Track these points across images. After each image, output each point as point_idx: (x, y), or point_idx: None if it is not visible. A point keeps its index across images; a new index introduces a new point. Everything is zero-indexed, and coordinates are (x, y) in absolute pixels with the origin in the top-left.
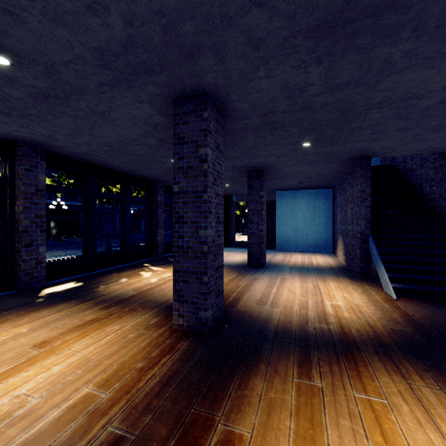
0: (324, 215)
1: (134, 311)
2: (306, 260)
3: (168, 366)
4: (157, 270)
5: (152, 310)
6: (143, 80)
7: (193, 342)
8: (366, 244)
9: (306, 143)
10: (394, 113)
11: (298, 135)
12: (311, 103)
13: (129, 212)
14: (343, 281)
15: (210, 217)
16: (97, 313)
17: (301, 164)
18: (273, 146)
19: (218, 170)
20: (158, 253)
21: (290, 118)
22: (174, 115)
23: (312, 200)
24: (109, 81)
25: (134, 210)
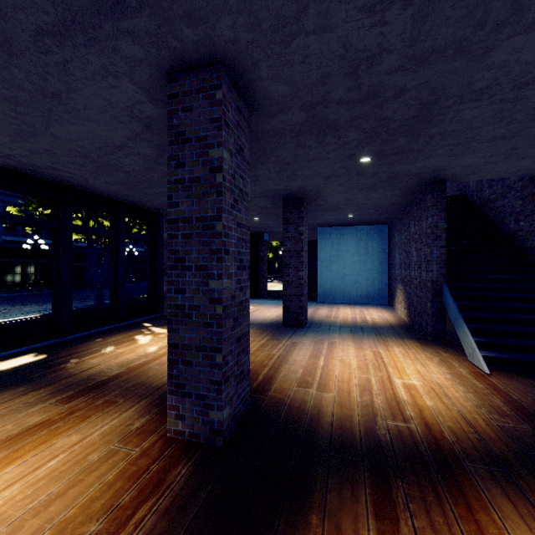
0: (378, 258)
1: (111, 404)
2: (357, 316)
3: (145, 529)
4: (160, 333)
5: (140, 402)
6: (112, 27)
7: (197, 467)
8: (440, 297)
9: (365, 158)
10: (495, 110)
11: (356, 145)
12: (381, 87)
13: (122, 254)
14: (410, 345)
15: (228, 260)
16: (51, 410)
17: (354, 190)
18: (319, 162)
19: (241, 187)
20: (165, 308)
21: (348, 115)
22: (170, 96)
23: (363, 239)
24: (52, 27)
25: (140, 252)
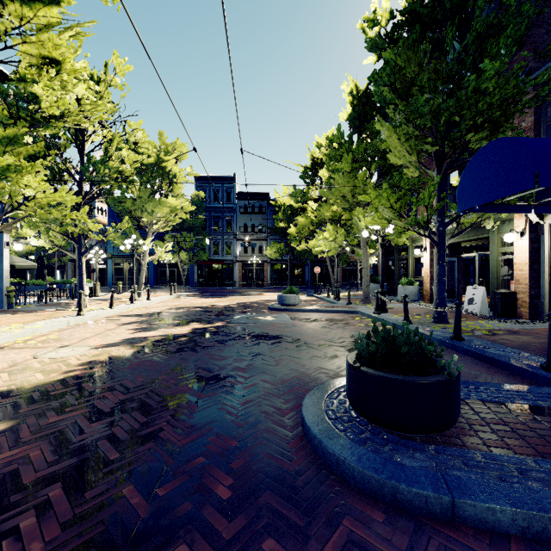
0: None
1: None
2: None
3: None
4: None
5: None
6: None
7: None
8: None
9: None
10: None
11: None
12: None
13: None
14: None
15: None
16: None
17: None
18: None
19: None
20: None
21: None
22: None
23: None
24: None
25: None
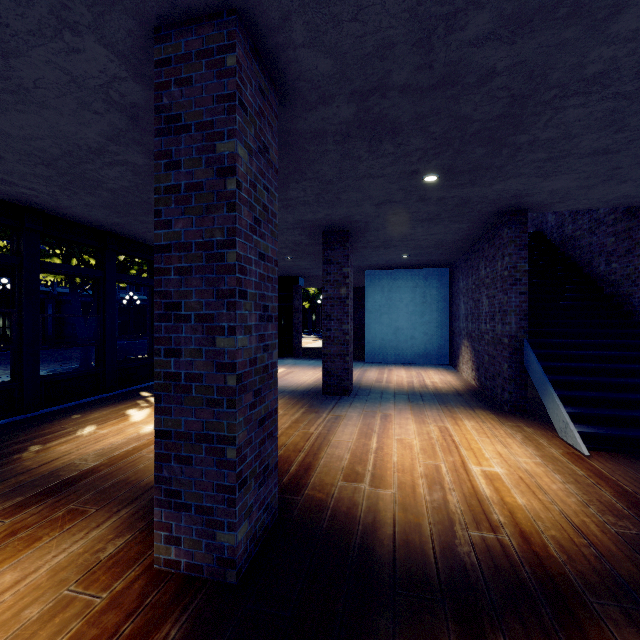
0: (437, 308)
1: (76, 516)
2: (415, 380)
3: None
4: None
5: (120, 511)
6: None
7: (195, 624)
8: (520, 356)
9: (430, 176)
10: (605, 110)
11: (420, 157)
12: (461, 68)
13: (112, 301)
14: (484, 417)
15: (245, 307)
16: None
17: (412, 221)
18: (371, 181)
19: (265, 203)
20: None
21: (413, 111)
22: (157, 63)
23: (420, 285)
24: None
25: (144, 300)
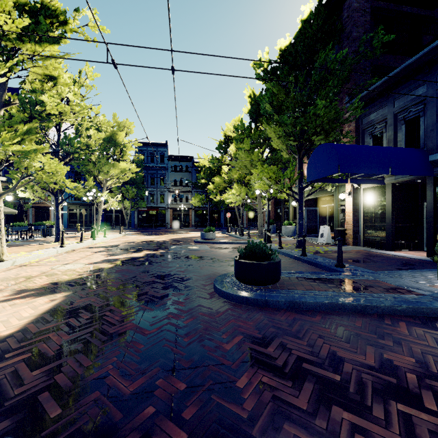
0: None
1: None
2: None
3: None
4: None
5: None
6: None
7: None
8: None
9: None
10: None
11: None
12: None
13: None
14: None
15: None
16: None
17: None
18: None
19: None
20: None
21: None
22: None
23: None
24: None
25: None
